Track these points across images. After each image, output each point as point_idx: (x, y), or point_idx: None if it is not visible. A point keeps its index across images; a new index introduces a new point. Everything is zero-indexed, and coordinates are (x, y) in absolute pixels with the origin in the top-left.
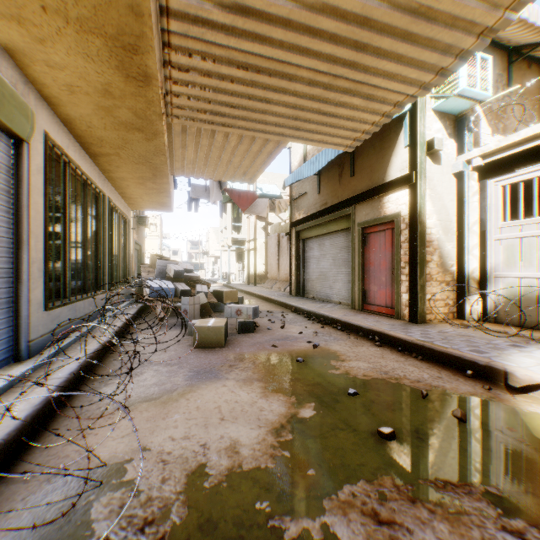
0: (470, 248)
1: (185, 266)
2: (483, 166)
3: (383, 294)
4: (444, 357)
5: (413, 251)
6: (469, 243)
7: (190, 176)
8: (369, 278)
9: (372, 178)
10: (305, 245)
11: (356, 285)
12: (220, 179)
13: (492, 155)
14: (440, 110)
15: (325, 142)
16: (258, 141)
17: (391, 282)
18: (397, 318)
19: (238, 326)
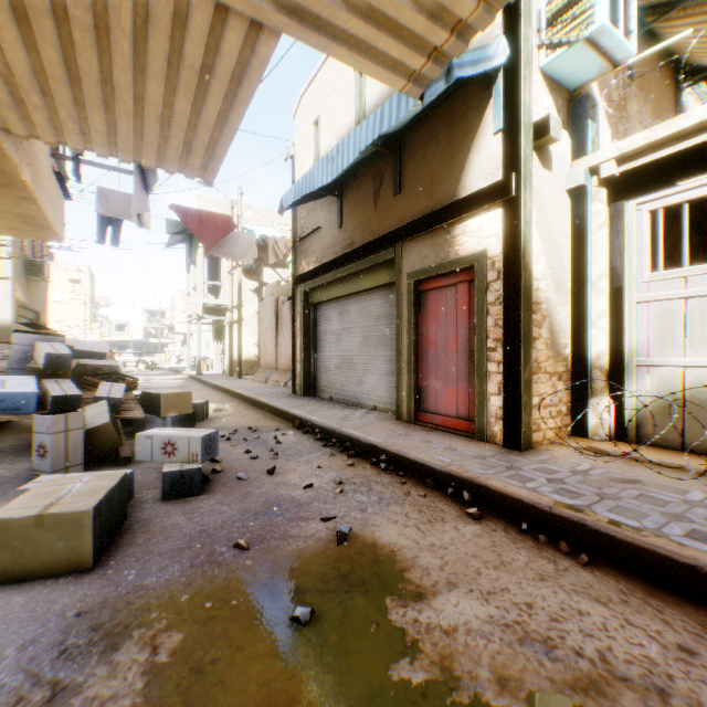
0: (595, 317)
1: (91, 346)
2: (618, 178)
3: (453, 395)
4: (643, 558)
5: (513, 320)
6: (593, 308)
7: (59, 143)
8: (428, 367)
9: (433, 194)
10: (318, 313)
11: (404, 379)
12: (138, 160)
13: (635, 158)
14: (553, 74)
15: (364, 54)
16: (197, 21)
17: (468, 374)
18: (481, 439)
19: (163, 484)
